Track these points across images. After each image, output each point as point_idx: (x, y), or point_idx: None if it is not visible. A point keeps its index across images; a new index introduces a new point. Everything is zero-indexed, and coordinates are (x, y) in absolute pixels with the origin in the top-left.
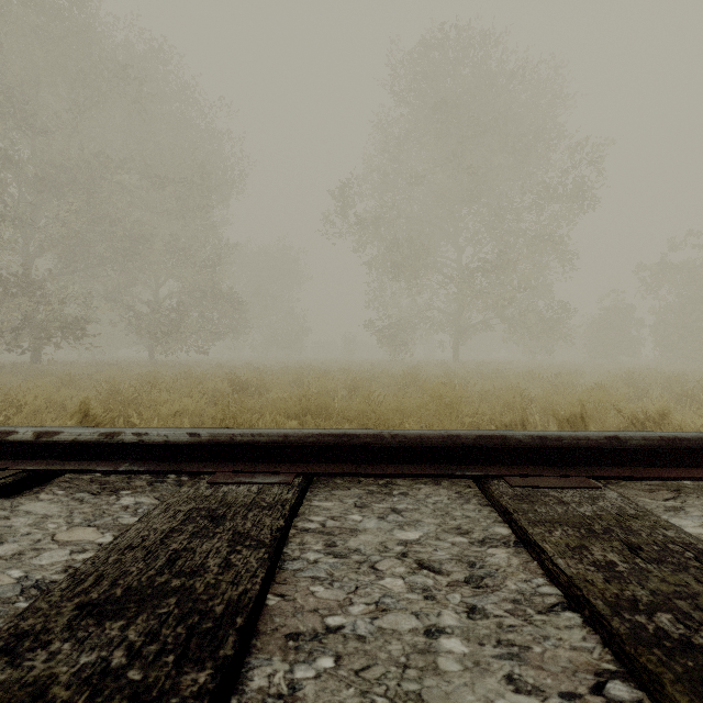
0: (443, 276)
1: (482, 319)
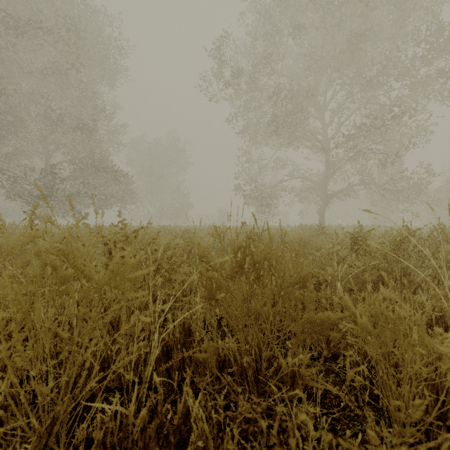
0: (312, 144)
1: (348, 186)
